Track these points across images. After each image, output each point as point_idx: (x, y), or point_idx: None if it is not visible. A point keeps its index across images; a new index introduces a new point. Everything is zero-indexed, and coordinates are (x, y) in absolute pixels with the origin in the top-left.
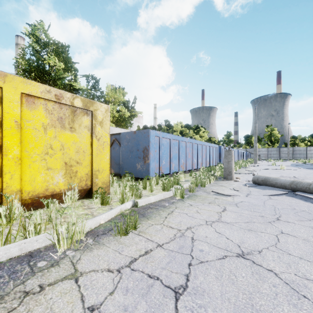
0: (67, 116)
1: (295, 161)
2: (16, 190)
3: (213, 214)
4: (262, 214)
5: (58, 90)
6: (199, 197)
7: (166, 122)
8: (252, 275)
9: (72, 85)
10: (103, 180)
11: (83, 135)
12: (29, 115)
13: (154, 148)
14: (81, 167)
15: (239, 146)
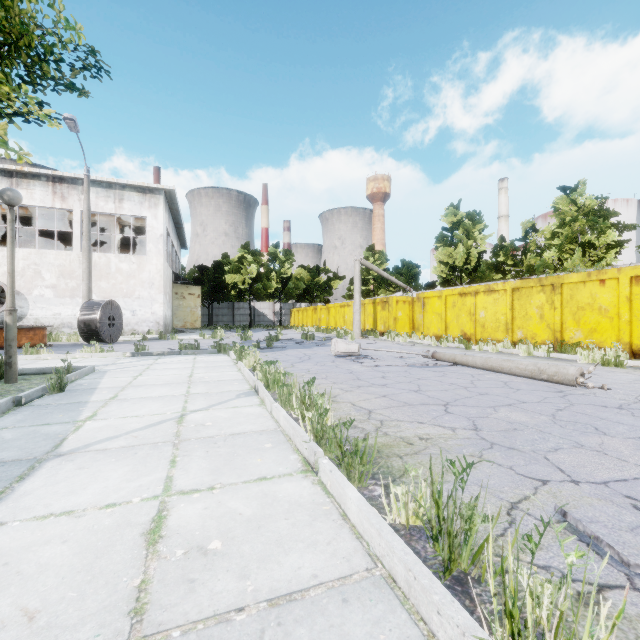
0: None
1: None
2: (626, 342)
3: None
4: None
5: None
6: None
7: None
8: None
9: None
10: None
11: None
12: (637, 290)
13: None
14: None
15: None
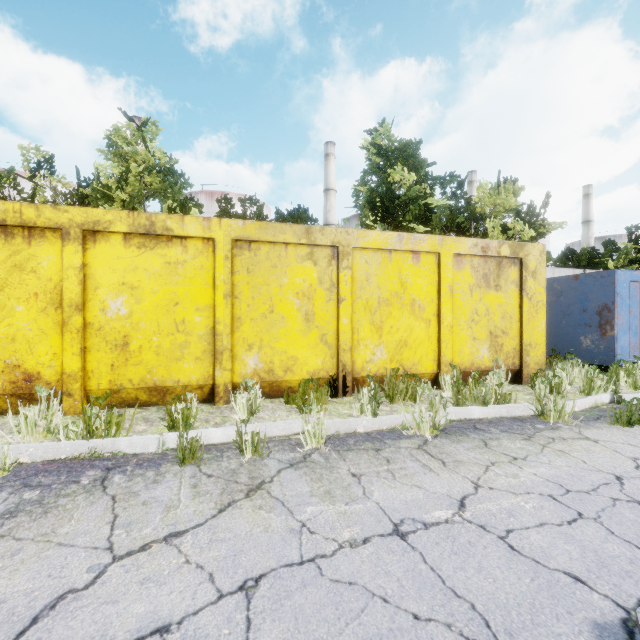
0: (491, 271)
1: None
2: (449, 361)
3: None
4: None
5: (484, 241)
6: None
7: (631, 233)
8: None
9: (426, 205)
10: (537, 359)
11: (509, 294)
12: (457, 277)
13: (626, 306)
14: (507, 339)
15: None
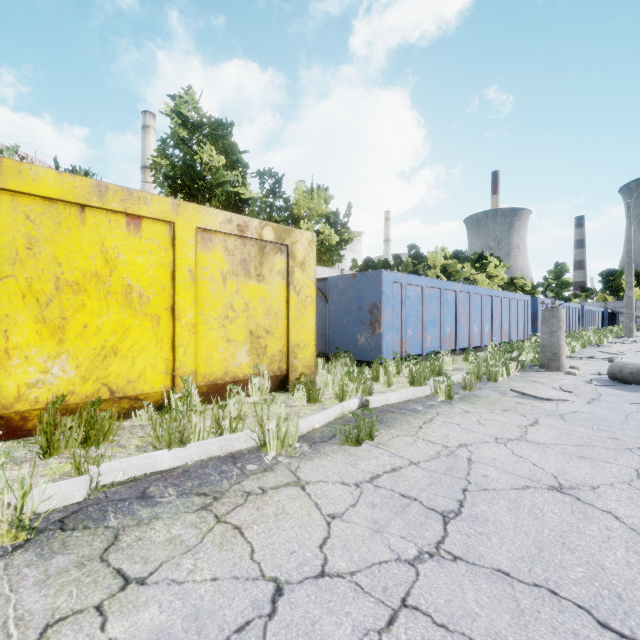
0: (253, 256)
1: None
2: (190, 372)
3: (511, 429)
4: (615, 436)
5: (241, 217)
6: (483, 399)
7: (410, 250)
8: (572, 513)
9: (238, 194)
10: (306, 362)
11: (275, 287)
12: (204, 260)
13: (391, 305)
14: (272, 339)
15: (588, 297)
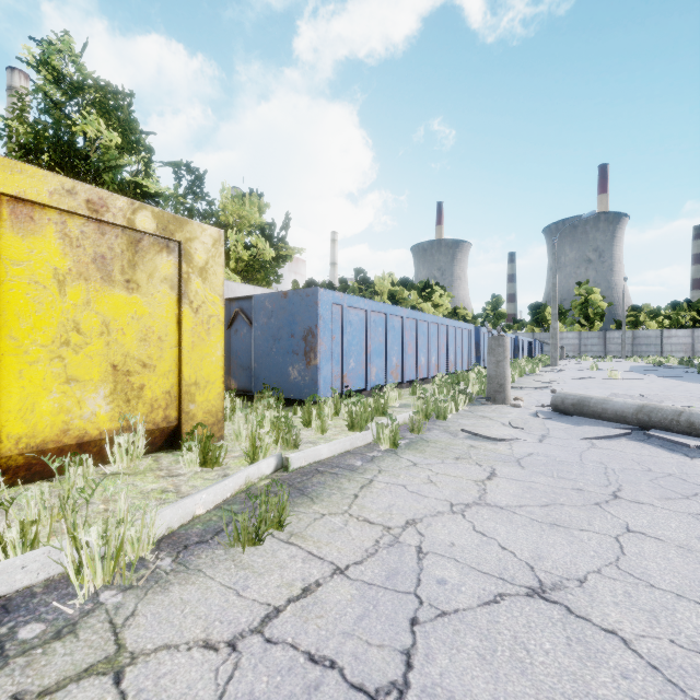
0: (117, 252)
1: (638, 361)
2: None
3: (468, 487)
4: (579, 485)
5: (95, 190)
6: (433, 444)
7: (357, 274)
8: (569, 646)
9: (139, 185)
10: (209, 406)
11: (158, 300)
12: (18, 249)
13: (329, 331)
14: (153, 376)
15: (519, 329)
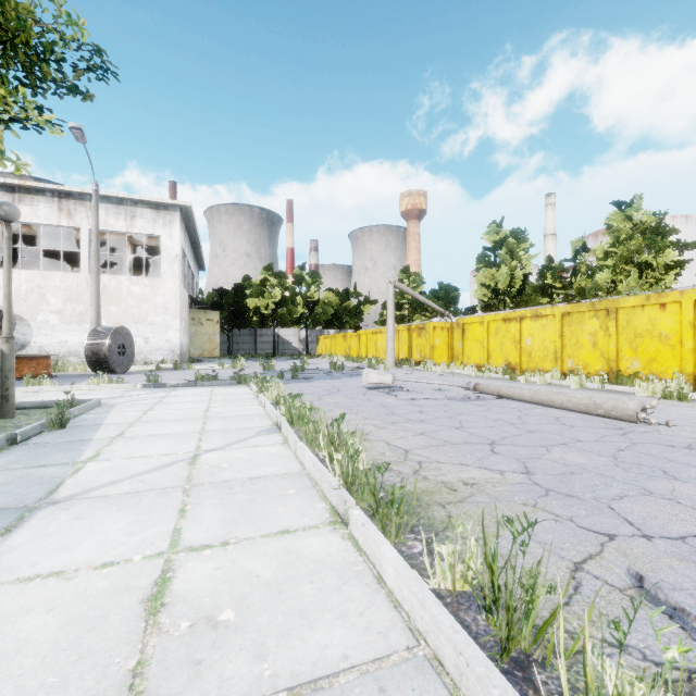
0: None
1: None
2: (690, 373)
3: None
4: None
5: None
6: None
7: None
8: None
9: None
10: None
11: None
12: None
13: None
14: None
15: None
